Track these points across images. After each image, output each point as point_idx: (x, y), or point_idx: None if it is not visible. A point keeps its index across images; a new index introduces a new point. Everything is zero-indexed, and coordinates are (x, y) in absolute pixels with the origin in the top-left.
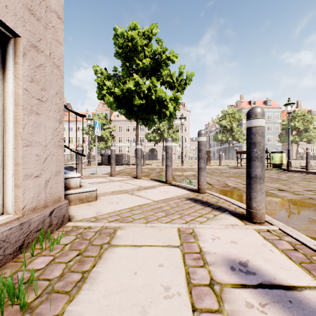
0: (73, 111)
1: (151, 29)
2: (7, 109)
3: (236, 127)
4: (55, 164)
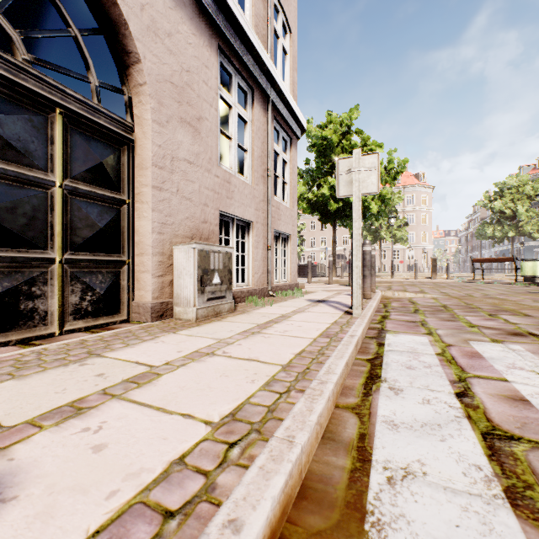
0: None
1: (350, 116)
2: (288, 254)
3: (525, 211)
4: (296, 269)
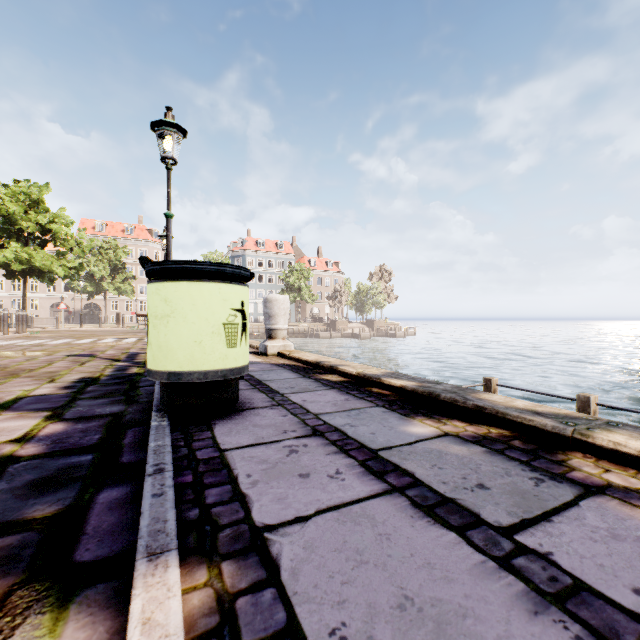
0: None
1: (40, 191)
2: None
3: None
4: None
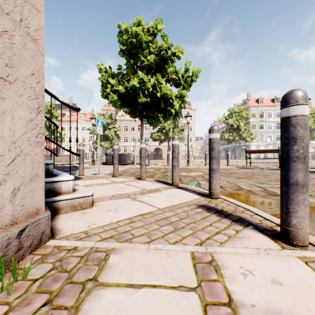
0: (66, 104)
1: (156, 25)
2: None
3: (243, 125)
4: (30, 166)
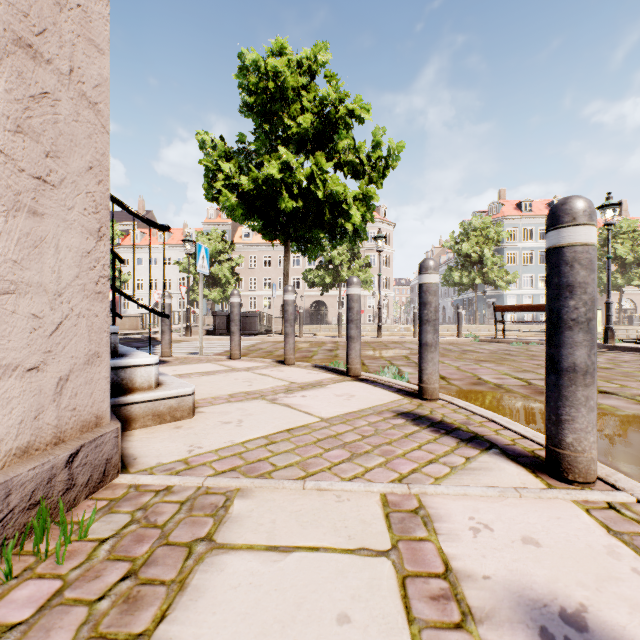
0: (143, 217)
1: (315, 55)
2: None
3: (491, 256)
4: (86, 337)
